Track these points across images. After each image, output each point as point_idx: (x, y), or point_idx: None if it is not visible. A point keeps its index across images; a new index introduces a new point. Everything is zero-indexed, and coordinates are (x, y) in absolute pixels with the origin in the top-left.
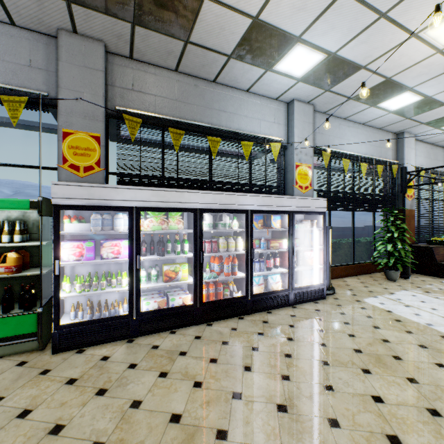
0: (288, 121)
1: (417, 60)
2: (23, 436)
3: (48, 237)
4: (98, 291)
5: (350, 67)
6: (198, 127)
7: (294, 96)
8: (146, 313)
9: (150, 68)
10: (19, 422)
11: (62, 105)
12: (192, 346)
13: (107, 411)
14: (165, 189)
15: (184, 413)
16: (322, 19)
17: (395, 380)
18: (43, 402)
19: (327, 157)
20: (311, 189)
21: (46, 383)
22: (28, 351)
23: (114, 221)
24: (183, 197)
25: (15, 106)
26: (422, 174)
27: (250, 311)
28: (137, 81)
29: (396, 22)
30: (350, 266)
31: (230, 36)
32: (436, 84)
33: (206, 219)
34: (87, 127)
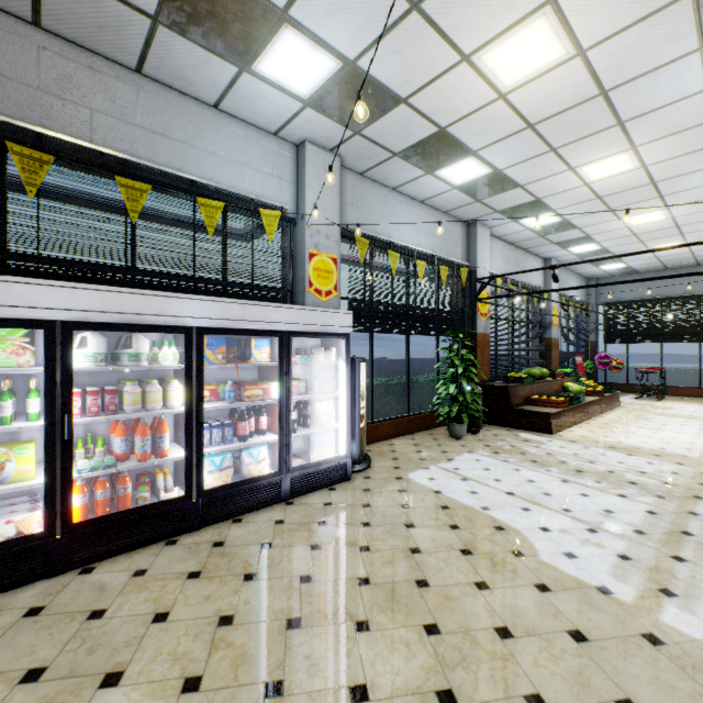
0: (298, 177)
1: (476, 104)
2: None
3: None
4: None
5: (384, 96)
6: (98, 156)
7: (305, 133)
8: None
9: None
10: None
11: None
12: (1, 642)
13: None
14: None
15: None
16: None
17: (404, 636)
18: None
19: (365, 246)
20: (336, 295)
21: None
22: None
23: None
24: (11, 293)
25: None
26: (500, 284)
27: (195, 525)
28: None
29: (437, 26)
30: (403, 419)
31: None
32: (505, 152)
33: (88, 344)
34: None
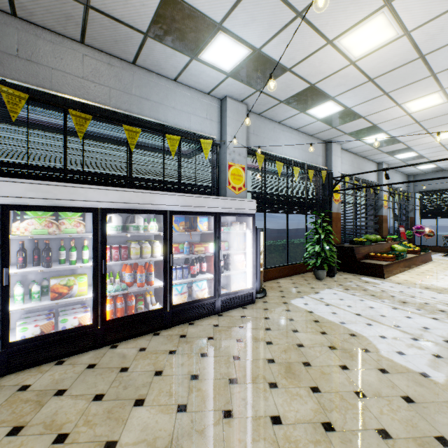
0: (221, 119)
1: (335, 69)
2: None
3: None
4: None
5: (277, 68)
6: (113, 113)
7: (226, 92)
8: (18, 343)
9: (45, 33)
10: None
11: None
12: (78, 380)
13: None
14: (49, 183)
15: None
16: (241, 7)
17: (299, 392)
18: None
19: (261, 159)
20: (244, 190)
21: None
22: None
23: None
24: (77, 193)
25: None
26: (347, 180)
27: (168, 325)
28: (24, 46)
29: (312, 25)
30: (284, 267)
31: (141, 8)
32: (353, 97)
33: (113, 221)
34: None
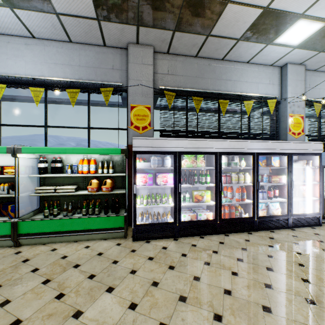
0: (281, 81)
1: None
2: (138, 284)
3: (123, 171)
4: (156, 205)
5: None
6: (210, 94)
7: (288, 60)
8: (184, 222)
9: (179, 57)
10: (132, 275)
11: (130, 90)
12: (219, 248)
13: (180, 279)
14: (196, 139)
15: (232, 290)
16: None
17: None
18: (140, 267)
19: (318, 107)
20: (303, 134)
21: (136, 257)
22: (118, 238)
23: (164, 161)
24: (208, 144)
25: (107, 94)
26: None
27: (256, 229)
28: (170, 68)
29: None
30: None
31: (242, 25)
32: None
33: (222, 159)
34: (143, 102)
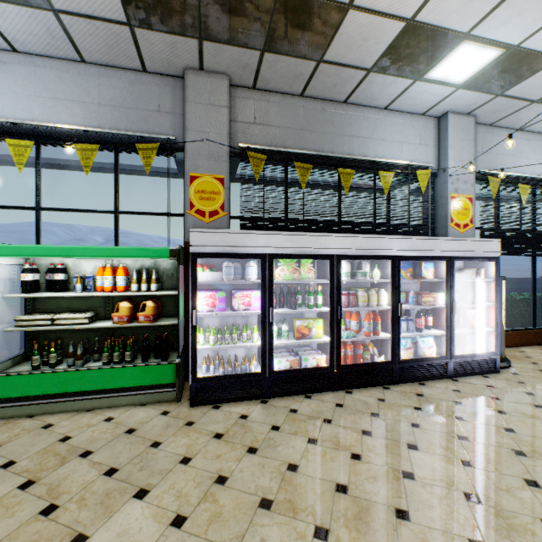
0: (438, 141)
1: None
2: (192, 481)
3: (176, 286)
4: (231, 345)
5: (539, 60)
6: (325, 158)
7: (449, 107)
8: (278, 373)
9: (273, 96)
10: (183, 467)
11: (189, 148)
12: (335, 414)
13: (265, 469)
14: (299, 233)
15: (350, 484)
16: (505, 6)
17: None
18: (198, 452)
19: (496, 184)
20: (472, 227)
21: (194, 434)
22: (166, 401)
23: (245, 270)
24: (318, 242)
25: (148, 154)
26: None
27: (396, 381)
28: (259, 113)
29: None
30: (529, 331)
31: (374, 46)
32: None
33: (342, 267)
34: (212, 169)
